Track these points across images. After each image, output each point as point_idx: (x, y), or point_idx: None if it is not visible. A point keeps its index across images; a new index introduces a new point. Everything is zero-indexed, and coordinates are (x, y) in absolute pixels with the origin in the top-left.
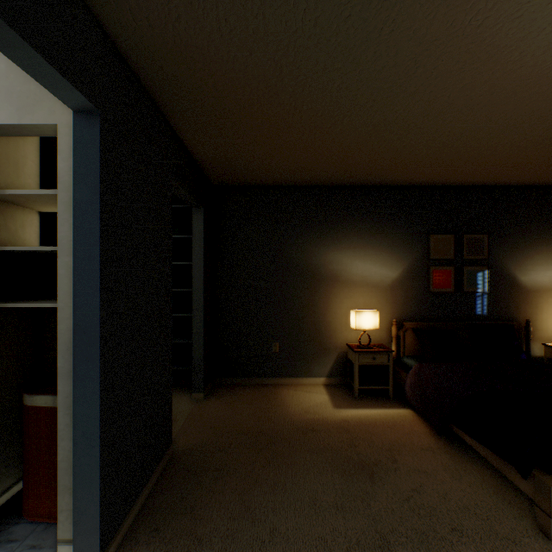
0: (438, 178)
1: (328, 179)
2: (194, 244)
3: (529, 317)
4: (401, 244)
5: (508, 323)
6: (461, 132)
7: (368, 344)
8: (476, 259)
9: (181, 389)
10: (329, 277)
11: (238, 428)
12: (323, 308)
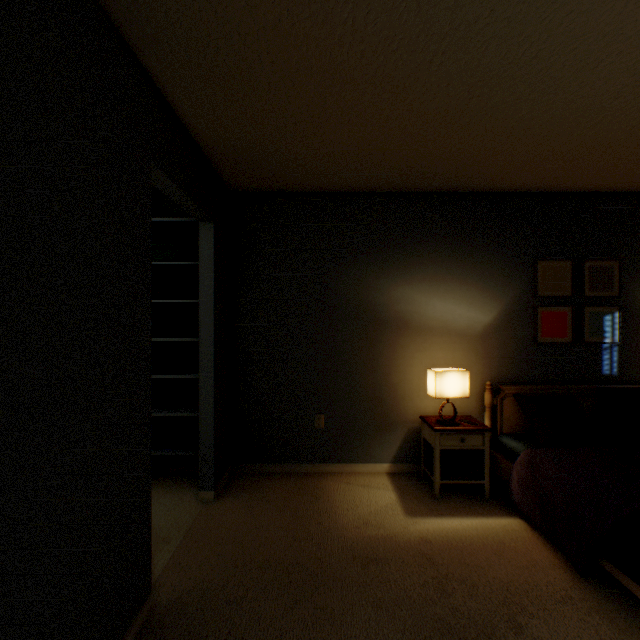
0: (553, 179)
1: (394, 182)
2: (201, 274)
3: None
4: (496, 275)
5: None
6: (619, 88)
7: (453, 418)
8: (603, 296)
9: (185, 481)
10: (395, 321)
11: (261, 555)
12: (386, 365)
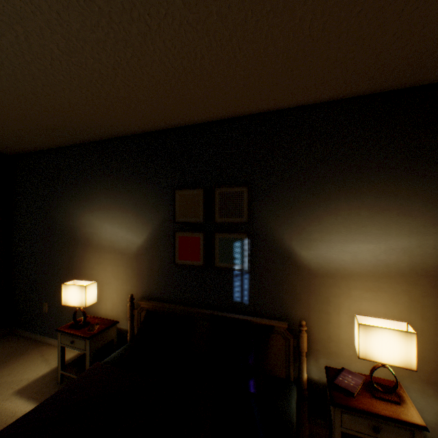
0: (157, 116)
1: (64, 137)
2: None
3: (315, 317)
4: (147, 204)
5: (267, 323)
6: None
7: (82, 322)
8: (232, 222)
9: None
10: (84, 240)
11: None
12: (79, 273)
